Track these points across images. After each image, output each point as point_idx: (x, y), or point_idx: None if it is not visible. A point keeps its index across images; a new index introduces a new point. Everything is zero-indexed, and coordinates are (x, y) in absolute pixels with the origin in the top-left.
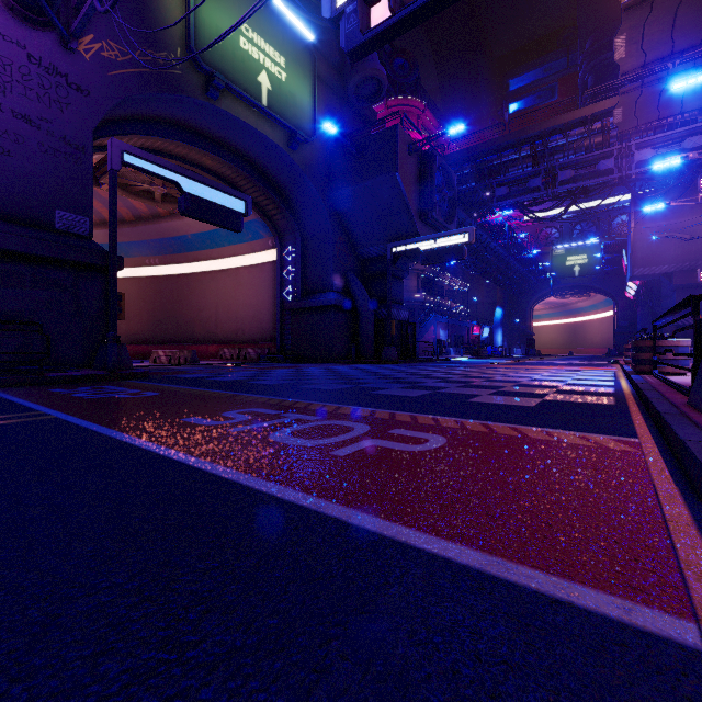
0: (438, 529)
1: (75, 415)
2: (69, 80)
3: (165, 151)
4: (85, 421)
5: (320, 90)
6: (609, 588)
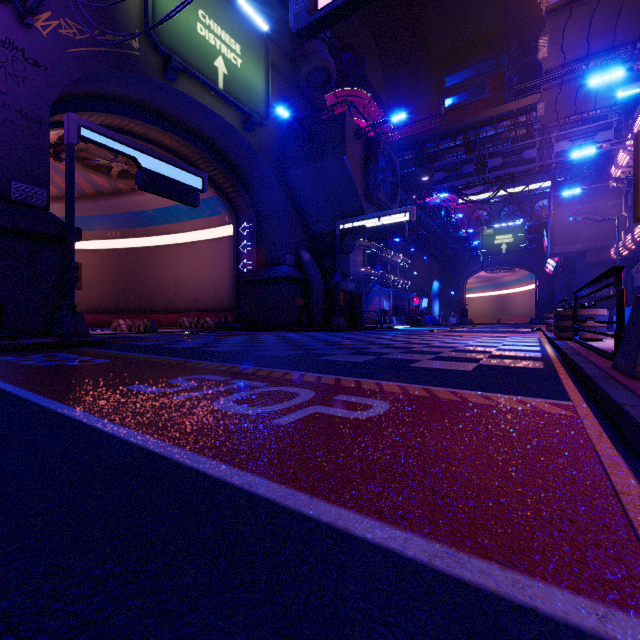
0: (380, 510)
1: (14, 383)
2: (26, 55)
3: (124, 129)
4: (22, 390)
5: (274, 77)
6: (575, 585)
